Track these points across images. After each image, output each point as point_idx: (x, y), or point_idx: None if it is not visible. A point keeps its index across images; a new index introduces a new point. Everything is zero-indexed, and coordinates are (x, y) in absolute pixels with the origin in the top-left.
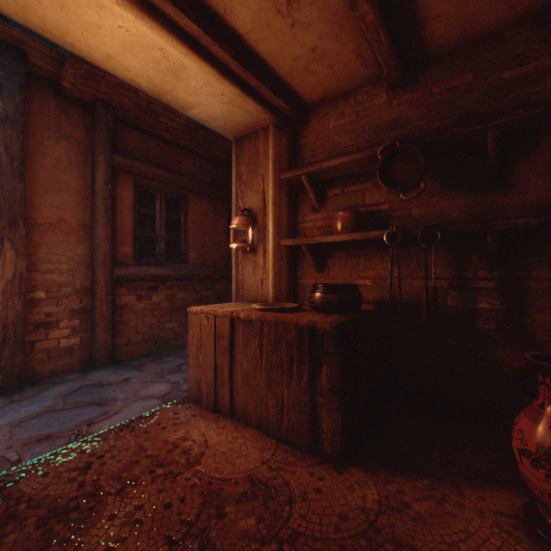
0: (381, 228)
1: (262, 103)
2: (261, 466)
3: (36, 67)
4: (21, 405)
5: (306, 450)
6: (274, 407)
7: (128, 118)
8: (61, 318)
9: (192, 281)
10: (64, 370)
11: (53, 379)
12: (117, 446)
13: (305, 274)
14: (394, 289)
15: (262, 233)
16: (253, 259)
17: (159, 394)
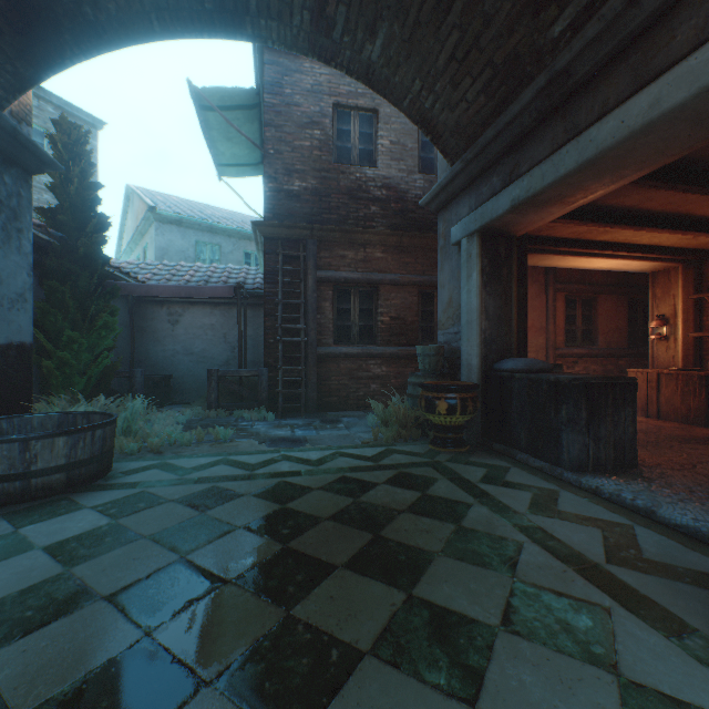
0: None
1: (673, 261)
2: (677, 426)
3: None
4: None
5: (702, 426)
6: (683, 410)
7: None
8: None
9: (599, 358)
10: None
11: None
12: None
13: (707, 352)
14: None
15: (672, 329)
16: (665, 344)
17: None
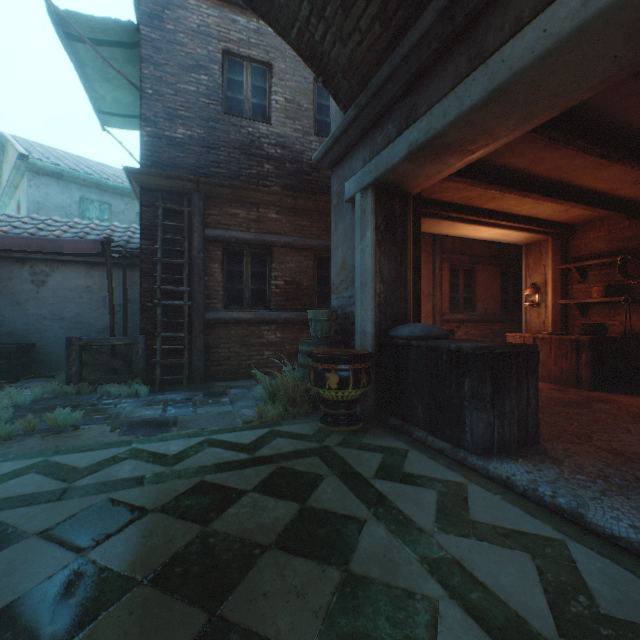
0: (624, 294)
1: (545, 234)
2: (553, 387)
3: None
4: None
5: (574, 387)
6: (557, 372)
7: None
8: None
9: (478, 323)
10: None
11: None
12: None
13: (572, 318)
14: (633, 326)
15: (543, 296)
16: (537, 310)
17: None
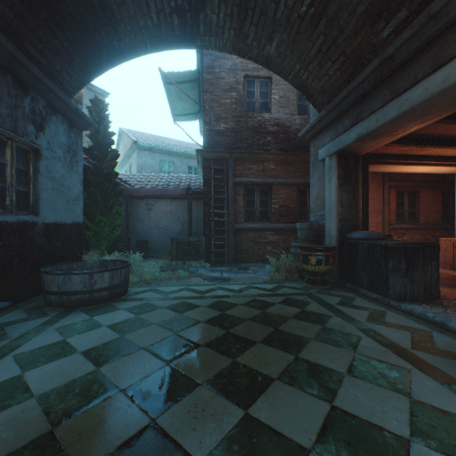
0: None
1: None
2: None
3: None
4: None
5: None
6: None
7: None
8: None
9: (420, 231)
10: None
11: None
12: None
13: None
14: None
15: None
16: None
17: None
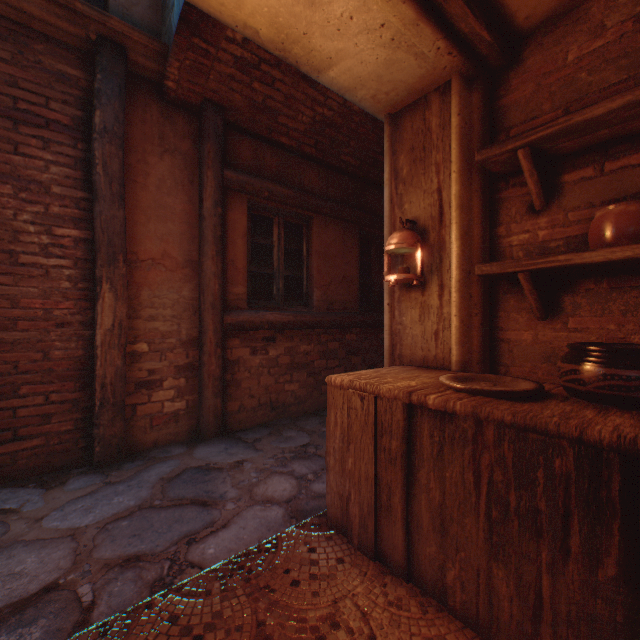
0: None
1: (446, 35)
2: None
3: (137, 66)
4: (115, 490)
5: None
6: (512, 600)
7: (241, 122)
8: (165, 377)
9: (316, 330)
10: (168, 441)
11: (155, 453)
12: (223, 616)
13: (511, 322)
14: None
15: (435, 257)
16: (419, 299)
17: (282, 497)
